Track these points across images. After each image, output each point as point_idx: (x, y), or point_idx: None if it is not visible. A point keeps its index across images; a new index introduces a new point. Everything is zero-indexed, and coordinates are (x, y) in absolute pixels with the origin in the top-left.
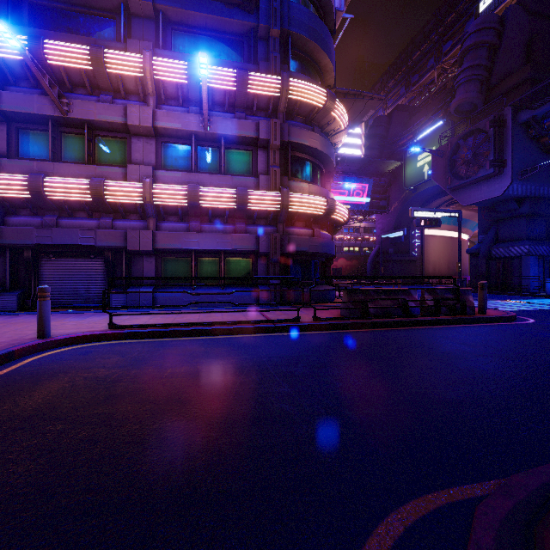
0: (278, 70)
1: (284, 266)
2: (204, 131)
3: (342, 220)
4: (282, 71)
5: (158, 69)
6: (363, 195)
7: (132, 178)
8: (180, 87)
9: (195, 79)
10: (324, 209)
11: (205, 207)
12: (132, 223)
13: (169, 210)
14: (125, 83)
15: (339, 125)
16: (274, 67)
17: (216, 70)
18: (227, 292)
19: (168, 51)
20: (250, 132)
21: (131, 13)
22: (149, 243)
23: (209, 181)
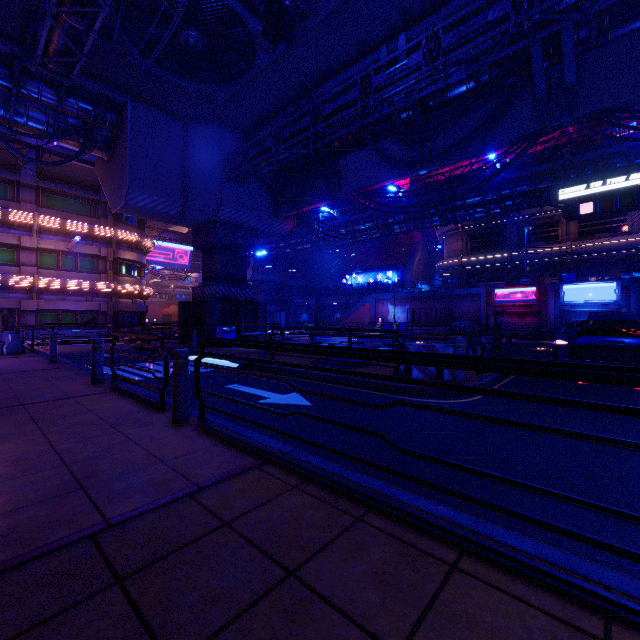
0: (112, 225)
1: (115, 318)
2: (69, 250)
3: (150, 294)
4: (115, 227)
5: (43, 221)
6: (186, 258)
7: (25, 273)
8: (54, 229)
9: (65, 227)
10: (138, 291)
11: (70, 289)
12: (22, 296)
13: (47, 289)
14: (18, 223)
15: (148, 246)
16: (110, 223)
17: (77, 224)
18: (82, 331)
19: (47, 209)
20: (96, 252)
21: (21, 185)
22: (35, 307)
23: (71, 276)
